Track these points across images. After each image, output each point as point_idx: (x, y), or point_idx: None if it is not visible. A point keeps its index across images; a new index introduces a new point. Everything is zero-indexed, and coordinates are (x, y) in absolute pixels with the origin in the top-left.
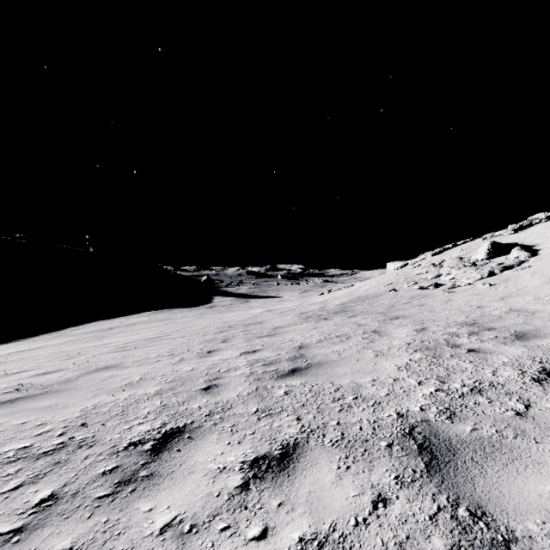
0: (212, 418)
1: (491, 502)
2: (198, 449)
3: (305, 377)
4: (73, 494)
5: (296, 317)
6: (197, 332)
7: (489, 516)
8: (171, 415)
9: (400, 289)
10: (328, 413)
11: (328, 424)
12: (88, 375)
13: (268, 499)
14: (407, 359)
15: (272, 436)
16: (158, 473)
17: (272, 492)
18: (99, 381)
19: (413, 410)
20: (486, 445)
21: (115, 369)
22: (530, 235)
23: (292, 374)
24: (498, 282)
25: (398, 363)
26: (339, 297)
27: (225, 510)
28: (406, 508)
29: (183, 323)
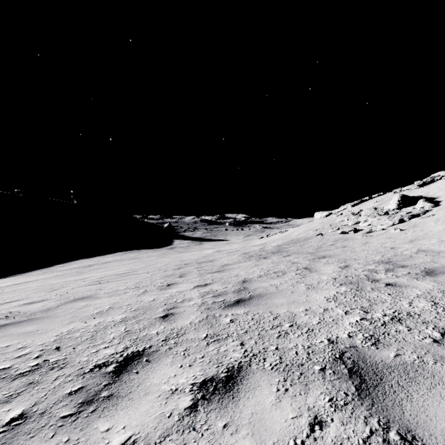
0: (168, 342)
1: (419, 426)
2: (154, 371)
3: (248, 307)
4: (41, 413)
5: (241, 256)
6: (159, 268)
7: (419, 441)
8: (133, 340)
9: (325, 233)
10: (268, 339)
11: (268, 349)
12: (67, 304)
13: (214, 420)
14: (334, 292)
15: (219, 360)
16: (117, 394)
17: (218, 414)
18: (75, 310)
19: (342, 337)
20: (410, 370)
21: (89, 299)
22: (433, 190)
23: (237, 304)
24: (407, 227)
25: (326, 295)
26: (275, 240)
27: (175, 430)
28: (341, 431)
29: (148, 261)
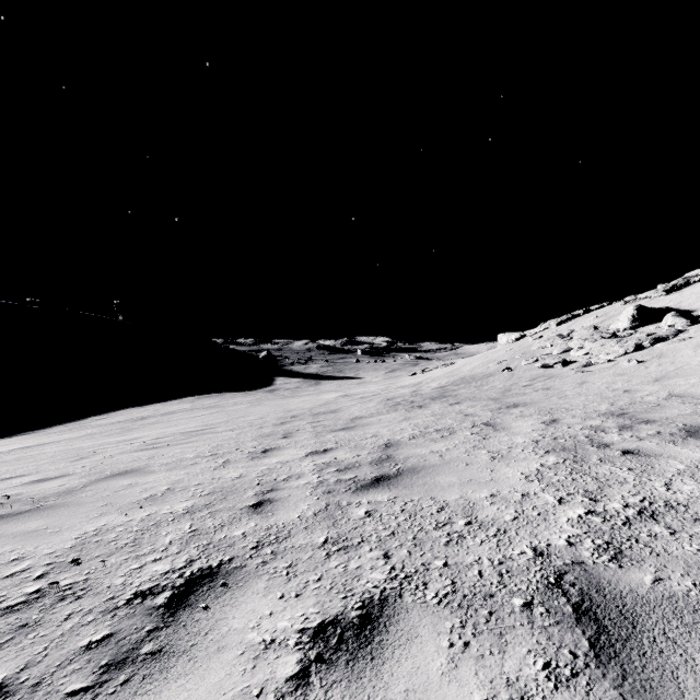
0: (261, 552)
1: None
2: (236, 605)
3: (395, 490)
4: (33, 686)
5: (382, 404)
6: (251, 423)
7: None
8: (202, 547)
9: (516, 367)
10: (430, 547)
11: (431, 566)
12: (99, 483)
13: None
14: (537, 464)
15: (348, 586)
16: (170, 649)
17: (346, 691)
18: (111, 493)
19: (557, 544)
20: (683, 609)
21: (136, 474)
22: (688, 298)
23: (377, 484)
24: (649, 358)
25: (525, 470)
26: (436, 378)
27: None
28: None
29: (235, 412)
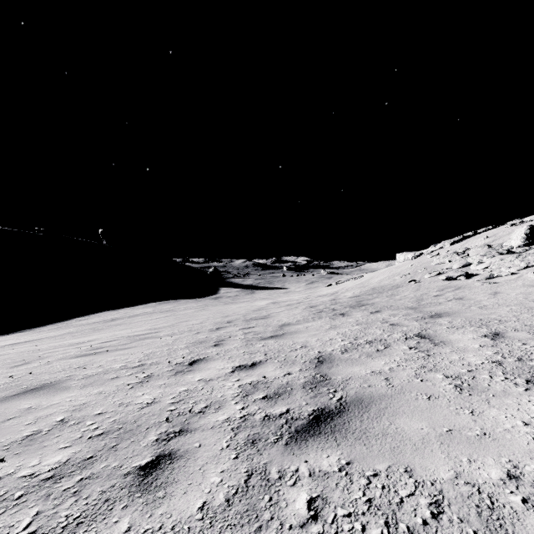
0: None
1: None
2: None
3: (344, 443)
4: None
5: (306, 311)
6: (190, 328)
7: None
8: None
9: (420, 279)
10: None
11: None
12: (1, 404)
13: None
14: None
15: None
16: None
17: None
18: None
19: None
20: None
21: (48, 392)
22: None
23: (317, 429)
24: None
25: (525, 417)
26: (349, 289)
27: None
28: None
29: (183, 316)
